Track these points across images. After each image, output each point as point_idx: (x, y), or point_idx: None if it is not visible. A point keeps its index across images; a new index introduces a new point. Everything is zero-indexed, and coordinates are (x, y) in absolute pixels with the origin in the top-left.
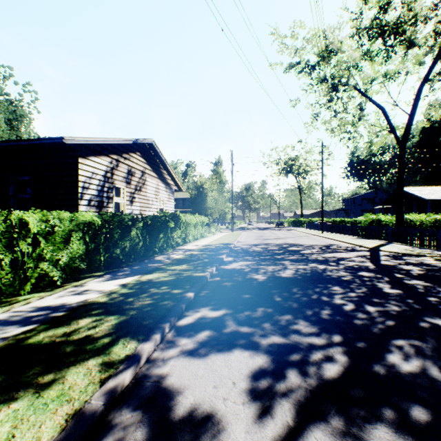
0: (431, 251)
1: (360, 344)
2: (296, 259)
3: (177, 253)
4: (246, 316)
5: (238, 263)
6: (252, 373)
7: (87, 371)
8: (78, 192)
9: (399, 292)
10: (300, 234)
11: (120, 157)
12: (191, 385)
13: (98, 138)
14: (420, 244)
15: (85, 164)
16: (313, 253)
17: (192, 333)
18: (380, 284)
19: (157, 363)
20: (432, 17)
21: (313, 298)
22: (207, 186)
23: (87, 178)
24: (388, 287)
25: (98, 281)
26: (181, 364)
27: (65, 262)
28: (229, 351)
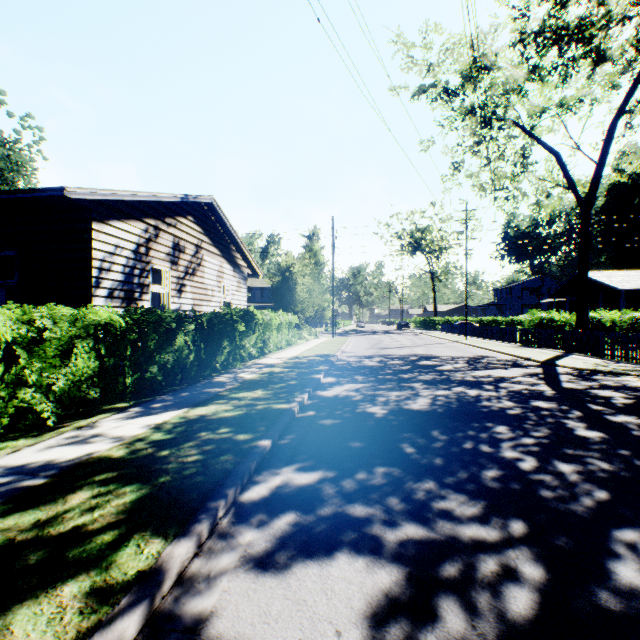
0: (633, 366)
1: (561, 539)
2: (432, 380)
3: (249, 370)
4: (358, 483)
5: (343, 387)
6: (372, 607)
7: (57, 613)
8: (92, 276)
9: (603, 436)
10: (433, 340)
11: (162, 223)
12: (257, 639)
13: (124, 191)
14: (616, 355)
15: (103, 232)
16: (457, 370)
17: (265, 519)
18: (570, 423)
19: (196, 586)
20: (633, 16)
21: (467, 447)
22: (296, 269)
23: (107, 255)
24: (584, 428)
25: (118, 419)
26: (240, 587)
27: (64, 389)
28: (330, 558)
